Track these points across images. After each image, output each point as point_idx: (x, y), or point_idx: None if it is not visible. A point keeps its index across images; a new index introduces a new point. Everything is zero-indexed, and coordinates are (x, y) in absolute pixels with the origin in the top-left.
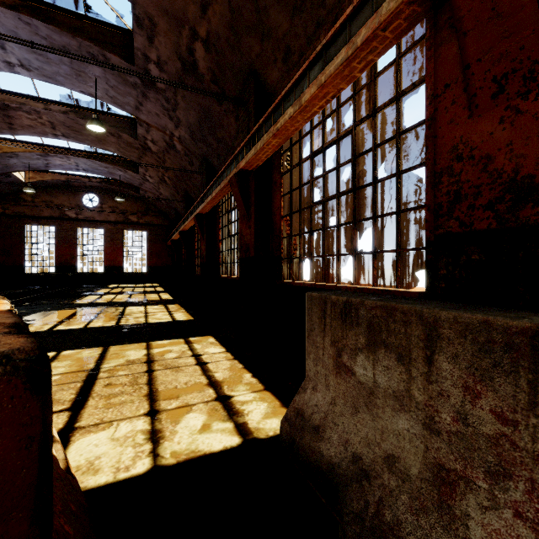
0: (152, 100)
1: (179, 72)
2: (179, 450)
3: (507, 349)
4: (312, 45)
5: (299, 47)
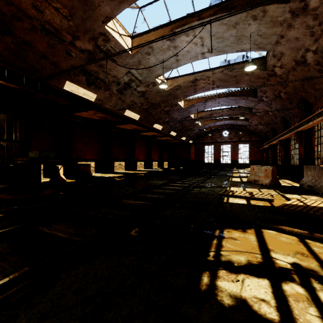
0: (261, 103)
1: (273, 98)
2: (282, 185)
3: (314, 168)
4: (322, 97)
5: (319, 97)
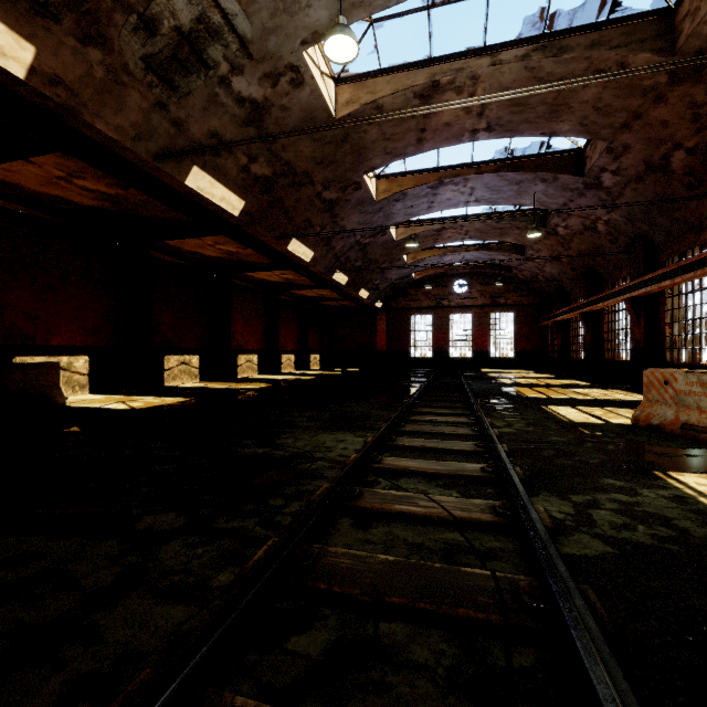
0: (587, 197)
1: (639, 173)
2: None
3: None
4: None
5: None
